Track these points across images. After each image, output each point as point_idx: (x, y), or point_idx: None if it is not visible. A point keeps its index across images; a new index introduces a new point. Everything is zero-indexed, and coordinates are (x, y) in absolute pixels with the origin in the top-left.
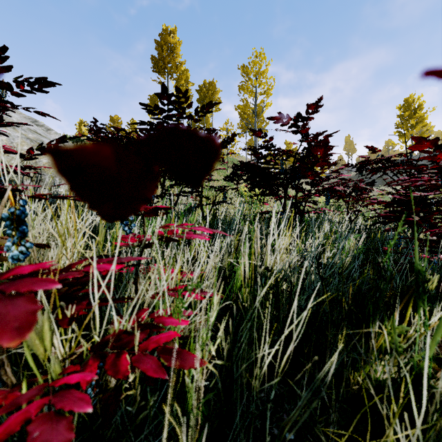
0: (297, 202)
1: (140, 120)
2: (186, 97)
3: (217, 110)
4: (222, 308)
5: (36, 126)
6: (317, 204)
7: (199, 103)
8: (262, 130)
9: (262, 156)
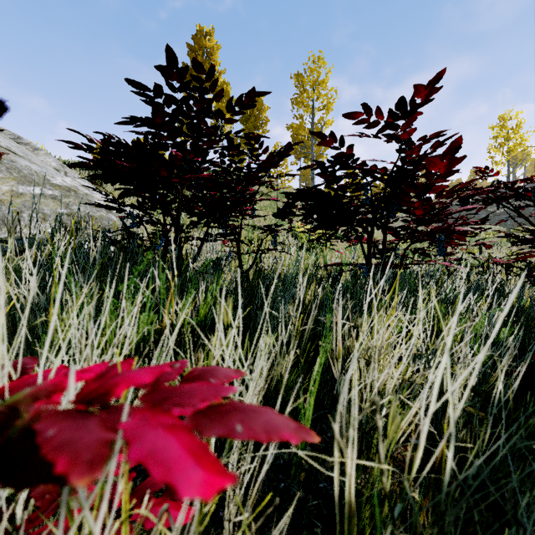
0: (386, 249)
1: (135, 116)
2: (213, 81)
3: (264, 132)
4: (272, 479)
5: (16, 143)
6: (429, 255)
7: (243, 123)
8: (320, 156)
9: (333, 178)
